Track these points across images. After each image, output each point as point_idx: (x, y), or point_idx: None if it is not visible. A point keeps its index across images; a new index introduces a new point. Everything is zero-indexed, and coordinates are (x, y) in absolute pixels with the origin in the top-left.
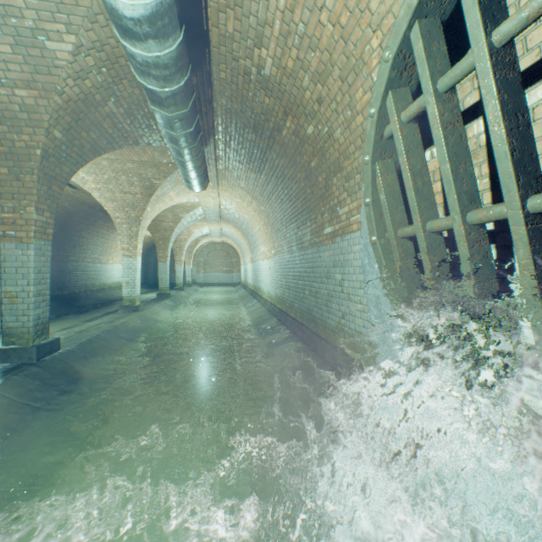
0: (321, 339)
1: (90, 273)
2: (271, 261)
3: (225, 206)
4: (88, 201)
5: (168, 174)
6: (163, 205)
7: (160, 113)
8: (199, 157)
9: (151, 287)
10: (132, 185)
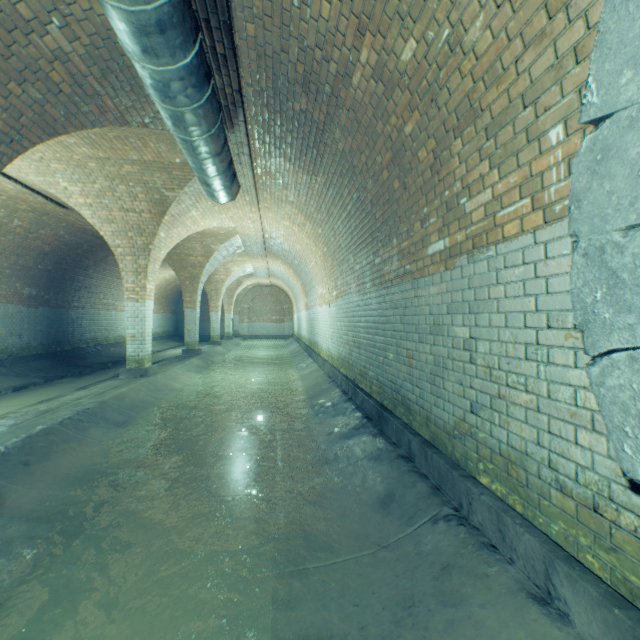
0: (421, 441)
1: (101, 322)
2: (332, 306)
3: (270, 233)
4: (89, 228)
5: (185, 182)
6: (183, 230)
7: (114, 9)
8: (214, 134)
9: (183, 340)
10: (135, 199)
